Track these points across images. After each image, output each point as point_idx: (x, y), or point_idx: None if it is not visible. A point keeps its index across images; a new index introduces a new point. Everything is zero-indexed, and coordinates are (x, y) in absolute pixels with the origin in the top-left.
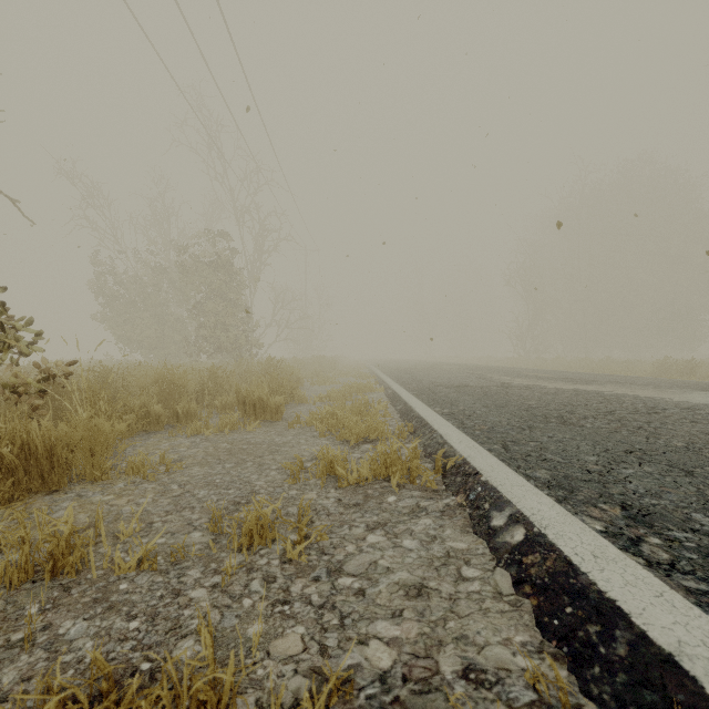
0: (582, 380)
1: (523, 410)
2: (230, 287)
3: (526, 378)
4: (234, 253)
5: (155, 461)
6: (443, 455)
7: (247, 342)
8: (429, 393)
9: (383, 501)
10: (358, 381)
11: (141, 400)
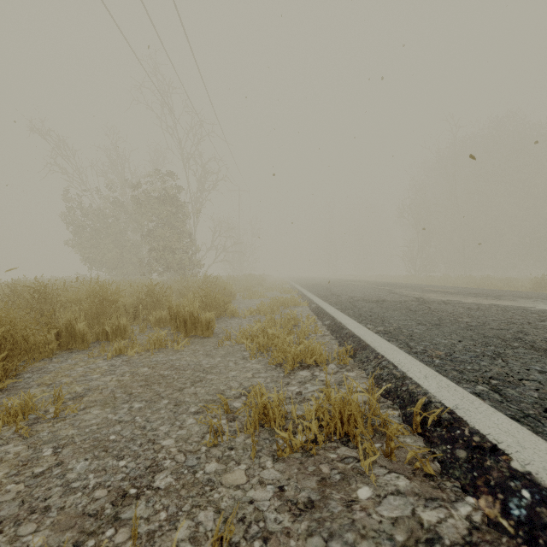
0: (488, 295)
1: (466, 329)
2: (177, 217)
3: (434, 293)
4: (179, 189)
5: (52, 396)
6: (411, 398)
7: (190, 263)
8: (352, 308)
9: (352, 497)
10: (282, 295)
11: (66, 317)
